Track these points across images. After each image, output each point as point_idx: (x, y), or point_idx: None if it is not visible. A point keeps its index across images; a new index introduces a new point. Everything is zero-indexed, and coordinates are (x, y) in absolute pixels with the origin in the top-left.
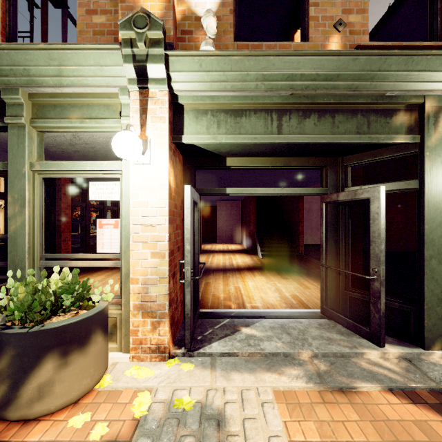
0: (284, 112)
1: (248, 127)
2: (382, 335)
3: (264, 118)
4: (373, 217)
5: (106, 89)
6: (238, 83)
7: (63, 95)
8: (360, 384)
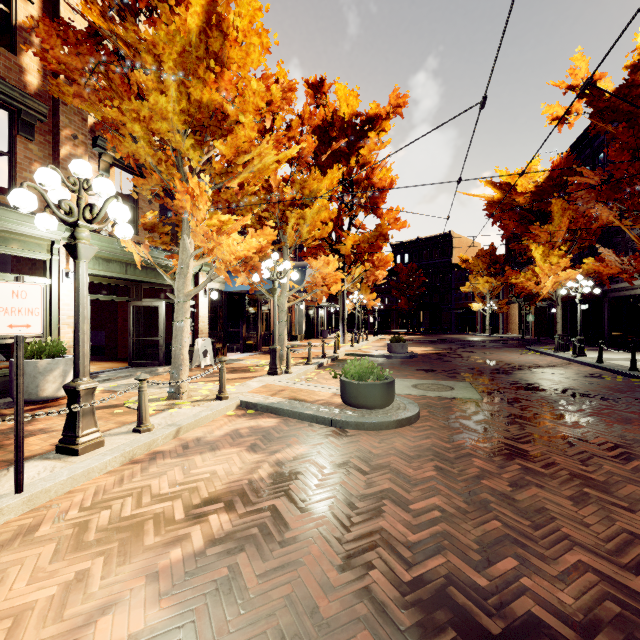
0: (128, 264)
1: (113, 269)
2: (164, 361)
3: (120, 265)
4: (161, 314)
5: (45, 237)
6: (113, 250)
7: (10, 232)
8: (162, 373)
